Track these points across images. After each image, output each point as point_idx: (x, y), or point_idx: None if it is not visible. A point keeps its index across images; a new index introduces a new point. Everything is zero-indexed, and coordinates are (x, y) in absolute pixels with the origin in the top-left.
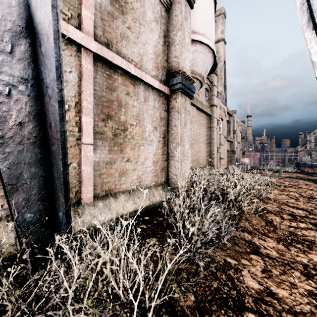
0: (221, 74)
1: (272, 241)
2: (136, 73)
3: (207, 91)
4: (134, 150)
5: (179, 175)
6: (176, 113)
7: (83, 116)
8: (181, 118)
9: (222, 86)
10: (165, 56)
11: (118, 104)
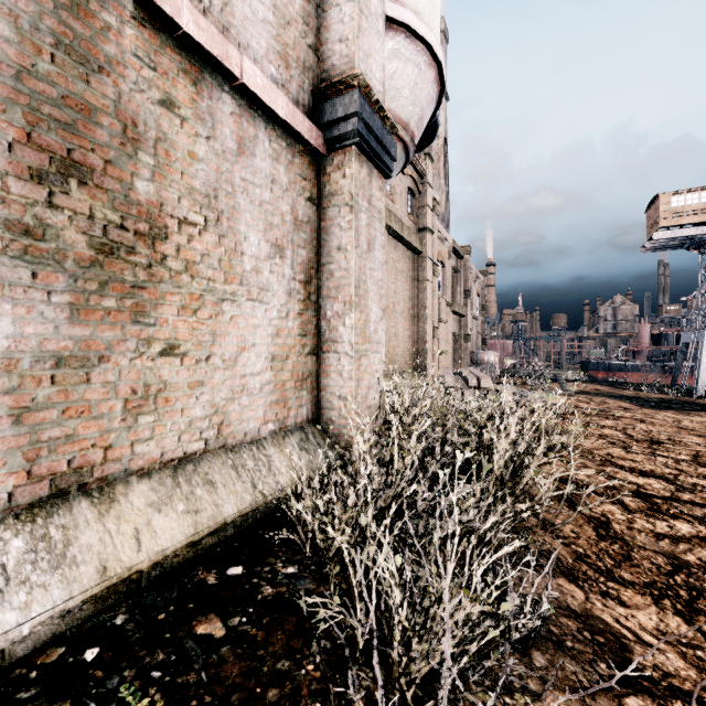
0: (439, 166)
1: (640, 601)
2: (202, 34)
3: (412, 195)
4: (199, 315)
5: (352, 397)
6: (343, 210)
7: None
8: (359, 226)
9: (441, 193)
10: (309, 33)
11: (121, 129)
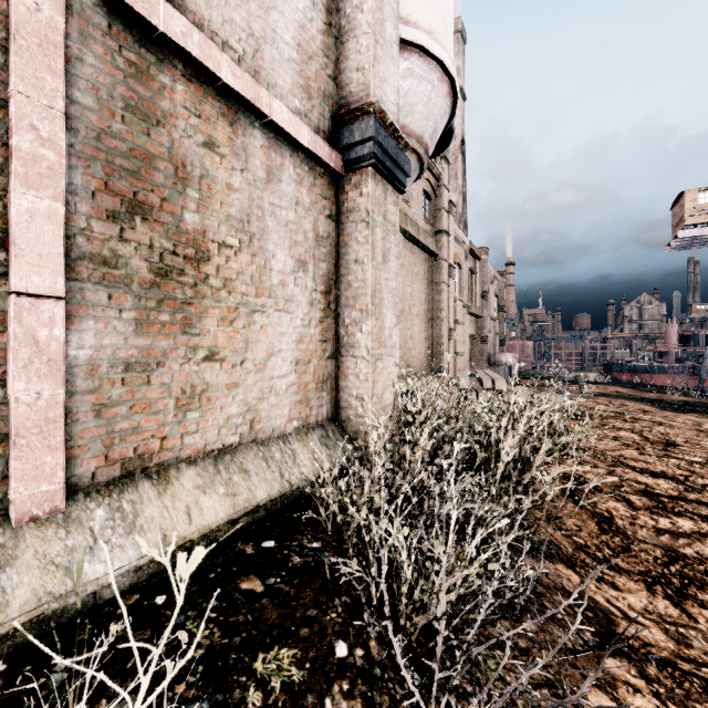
0: (456, 166)
1: (633, 586)
2: (238, 82)
3: (428, 198)
4: (235, 325)
5: (368, 397)
6: (359, 226)
7: (16, 188)
8: (374, 240)
9: (458, 194)
10: (329, 64)
11: (173, 171)
